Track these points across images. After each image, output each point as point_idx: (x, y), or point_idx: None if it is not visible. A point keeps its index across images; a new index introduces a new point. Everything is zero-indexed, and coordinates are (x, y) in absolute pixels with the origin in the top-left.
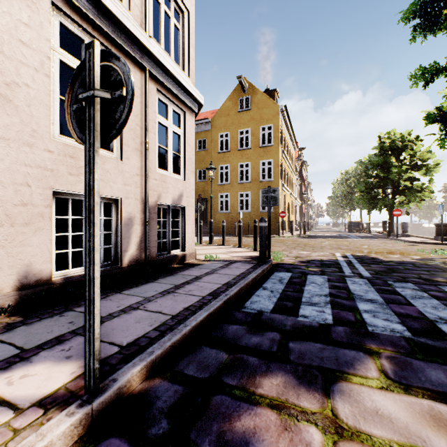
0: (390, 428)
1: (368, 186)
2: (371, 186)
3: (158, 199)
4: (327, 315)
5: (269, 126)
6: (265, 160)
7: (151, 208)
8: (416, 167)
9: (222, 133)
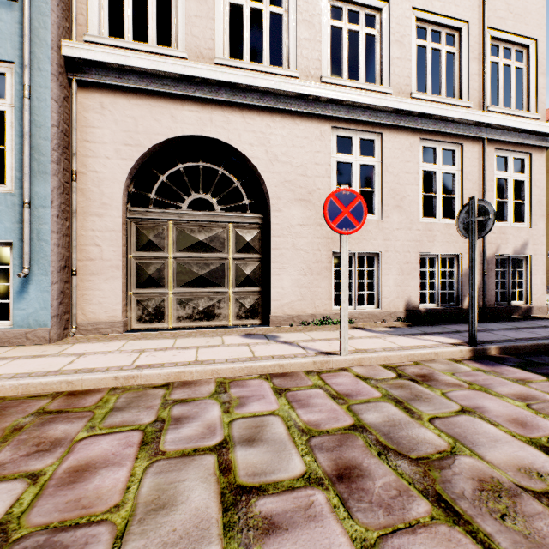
0: None
1: None
2: None
3: (495, 251)
4: None
5: None
6: None
7: (489, 260)
8: None
9: None
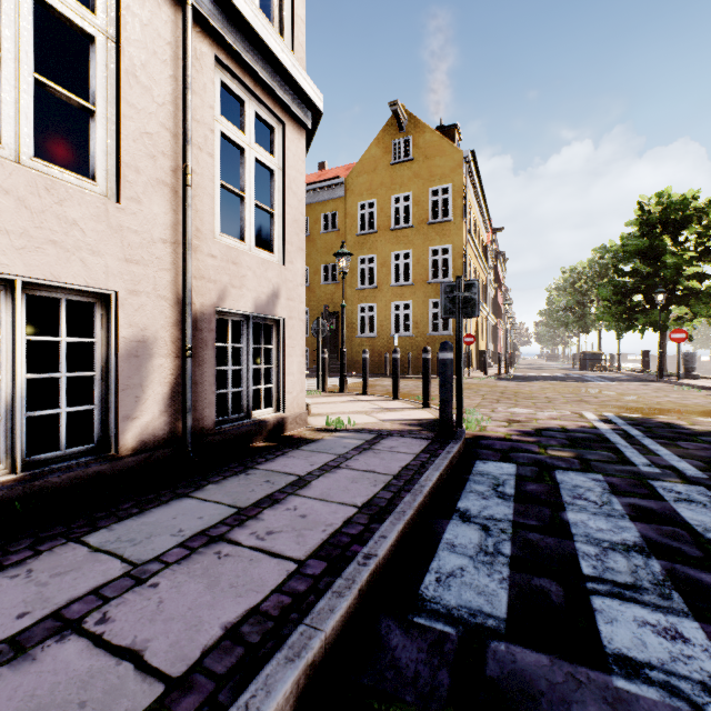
0: None
1: (619, 290)
2: (625, 289)
3: (218, 300)
4: (707, 659)
5: (446, 187)
6: (438, 246)
7: (202, 319)
8: (708, 256)
9: (364, 201)
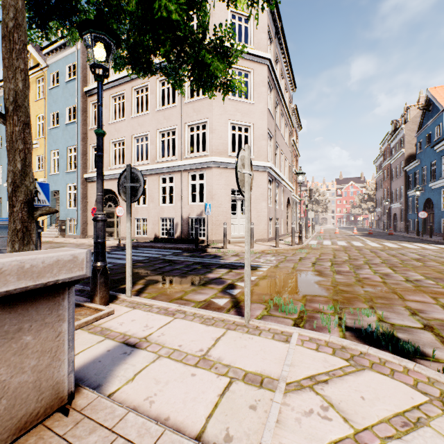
0: None
1: None
2: None
3: (189, 215)
4: None
5: None
6: None
7: (186, 219)
8: None
9: None
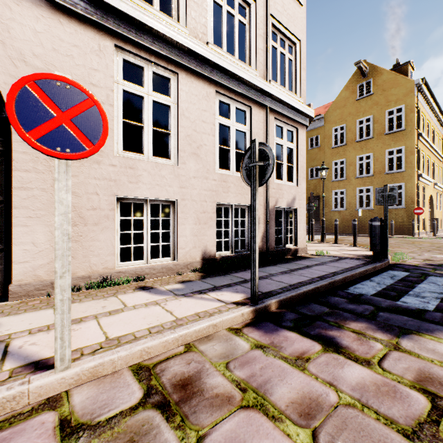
0: (438, 356)
1: None
2: None
3: (275, 203)
4: (430, 305)
5: (399, 107)
6: (393, 148)
7: (271, 211)
8: None
9: (336, 126)
